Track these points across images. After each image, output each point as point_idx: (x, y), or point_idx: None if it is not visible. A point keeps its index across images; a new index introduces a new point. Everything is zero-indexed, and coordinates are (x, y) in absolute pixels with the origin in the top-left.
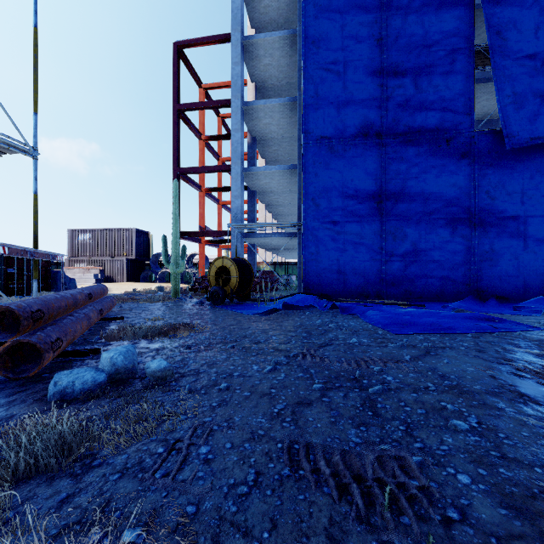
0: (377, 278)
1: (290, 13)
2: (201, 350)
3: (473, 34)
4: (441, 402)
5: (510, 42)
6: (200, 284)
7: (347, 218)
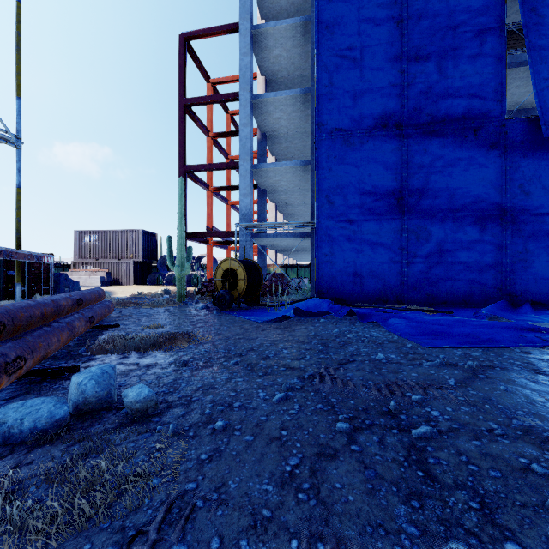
0: (397, 281)
1: (302, 1)
2: (198, 367)
3: (504, 12)
4: (520, 457)
5: (547, 19)
6: (207, 287)
7: (364, 216)
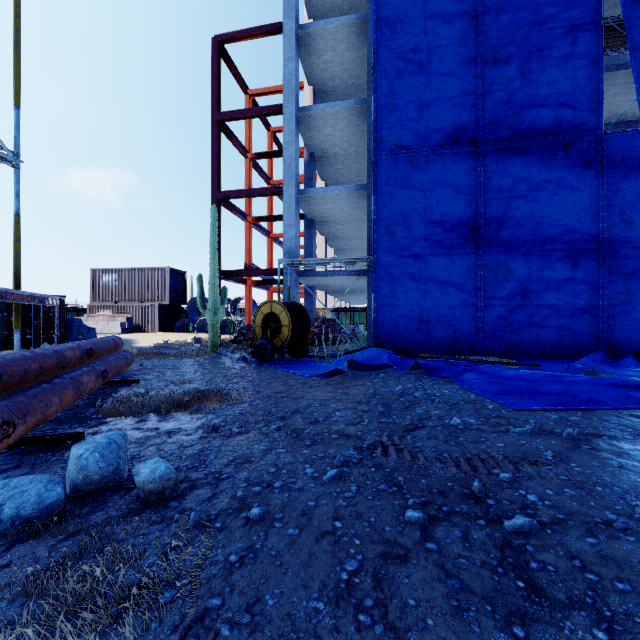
0: (471, 328)
1: None
2: (231, 434)
3: (601, 4)
4: None
5: None
6: (245, 335)
7: (431, 250)
